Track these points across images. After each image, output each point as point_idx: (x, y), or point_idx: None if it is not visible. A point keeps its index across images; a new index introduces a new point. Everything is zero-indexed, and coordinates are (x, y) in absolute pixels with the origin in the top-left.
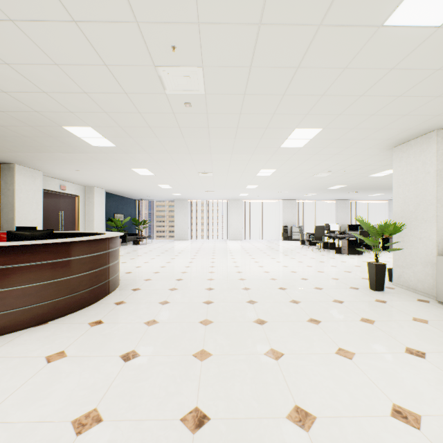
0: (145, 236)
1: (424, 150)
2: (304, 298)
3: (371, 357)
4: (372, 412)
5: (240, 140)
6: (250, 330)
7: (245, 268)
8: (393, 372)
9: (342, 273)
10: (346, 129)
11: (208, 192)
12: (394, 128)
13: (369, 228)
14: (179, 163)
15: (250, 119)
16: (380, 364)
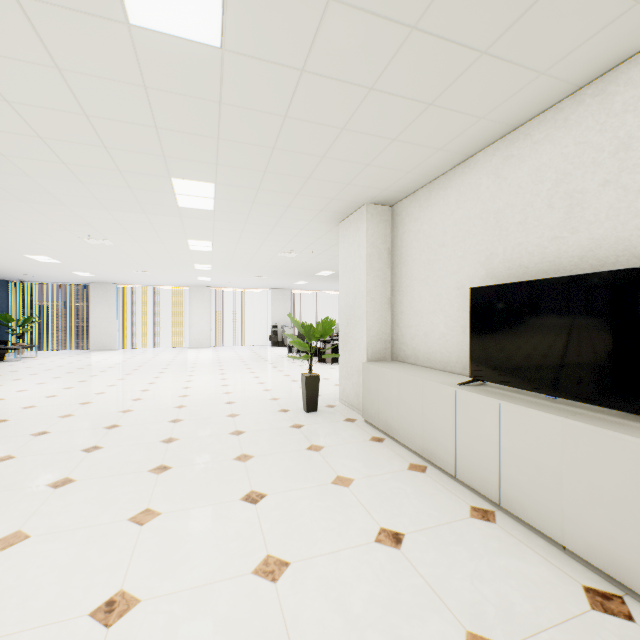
0: (21, 345)
1: (359, 229)
2: (191, 433)
3: (179, 516)
4: (63, 616)
5: (97, 187)
6: (21, 501)
7: (155, 393)
8: (184, 535)
9: (295, 389)
10: (251, 189)
11: (139, 273)
12: (314, 195)
13: (300, 328)
14: (22, 218)
15: (73, 151)
16: (180, 525)
